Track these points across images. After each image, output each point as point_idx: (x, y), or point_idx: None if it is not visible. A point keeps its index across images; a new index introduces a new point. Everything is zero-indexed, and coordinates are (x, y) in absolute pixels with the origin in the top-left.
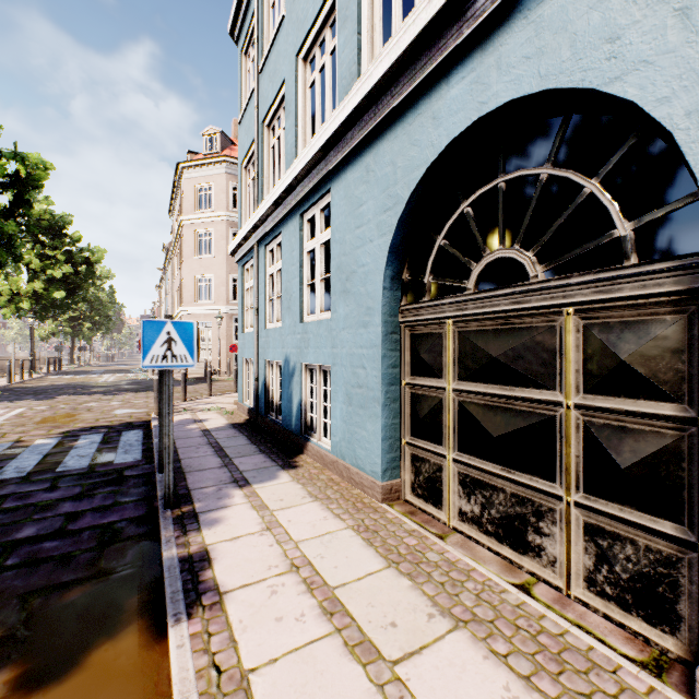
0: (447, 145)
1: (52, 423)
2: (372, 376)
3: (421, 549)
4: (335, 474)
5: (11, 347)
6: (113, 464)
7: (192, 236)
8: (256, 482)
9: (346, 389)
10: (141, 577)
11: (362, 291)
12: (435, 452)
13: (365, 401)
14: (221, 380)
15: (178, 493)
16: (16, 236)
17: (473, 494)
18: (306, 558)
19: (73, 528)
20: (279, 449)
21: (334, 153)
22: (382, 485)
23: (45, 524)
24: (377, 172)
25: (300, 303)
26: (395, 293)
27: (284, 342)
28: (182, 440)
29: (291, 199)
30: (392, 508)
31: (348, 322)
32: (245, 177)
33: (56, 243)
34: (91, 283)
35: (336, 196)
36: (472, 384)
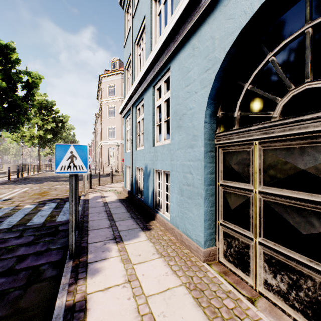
0: (258, 8)
1: (37, 196)
2: (197, 179)
3: (238, 314)
4: (173, 236)
5: (29, 160)
6: (55, 222)
7: (106, 108)
8: (126, 239)
9: (179, 186)
10: (40, 319)
11: (189, 125)
12: (243, 234)
13: (191, 194)
14: (118, 175)
15: (81, 245)
16: (28, 109)
17: (279, 273)
18: (152, 316)
19: (17, 267)
20: (141, 216)
21: (172, 44)
22: (204, 251)
23: (4, 263)
24: (200, 47)
25: (153, 135)
26: (212, 125)
27: (145, 157)
28: (92, 208)
29: (148, 78)
30: (211, 267)
31: (181, 145)
32: (126, 74)
33: (48, 113)
34: (63, 131)
35: (173, 70)
36: (277, 189)
